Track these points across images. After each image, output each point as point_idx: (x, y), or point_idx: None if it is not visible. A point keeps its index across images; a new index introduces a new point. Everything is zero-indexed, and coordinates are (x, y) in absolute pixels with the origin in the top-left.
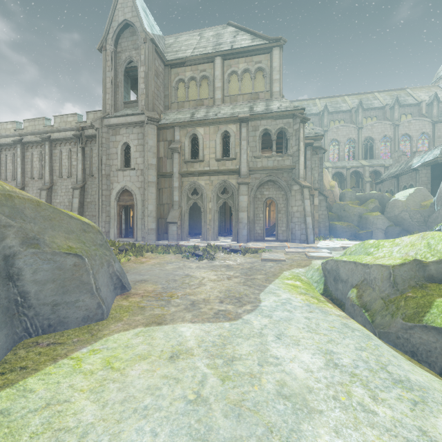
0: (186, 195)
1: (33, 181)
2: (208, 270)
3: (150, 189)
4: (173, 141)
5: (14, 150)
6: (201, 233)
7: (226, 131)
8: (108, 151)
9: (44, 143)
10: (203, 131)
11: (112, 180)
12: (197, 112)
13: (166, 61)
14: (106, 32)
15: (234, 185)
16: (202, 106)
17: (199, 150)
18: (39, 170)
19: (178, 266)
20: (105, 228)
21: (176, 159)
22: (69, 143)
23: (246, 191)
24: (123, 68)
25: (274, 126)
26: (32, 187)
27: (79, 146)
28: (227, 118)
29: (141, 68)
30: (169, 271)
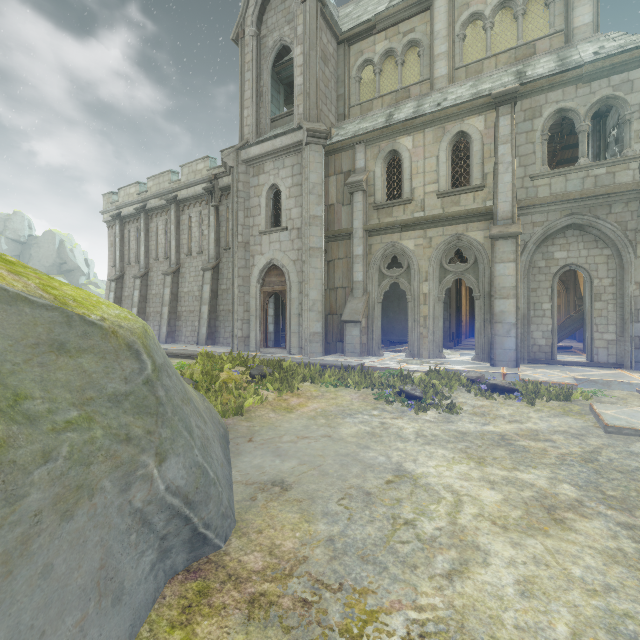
0: (378, 269)
1: (158, 264)
2: (454, 453)
3: (312, 261)
4: (352, 173)
5: (138, 222)
6: (402, 342)
7: (462, 133)
8: (246, 203)
9: (169, 207)
10: (411, 142)
11: (252, 251)
12: (399, 110)
13: (341, 33)
14: (243, 7)
15: (480, 243)
16: (406, 99)
17: (404, 181)
18: (164, 247)
19: (369, 429)
20: (242, 330)
21: (358, 204)
22: (199, 203)
23: (513, 253)
24: (269, 62)
25: (584, 97)
26: (157, 272)
27: (211, 204)
28: (464, 104)
29: (298, 49)
30: (348, 447)
